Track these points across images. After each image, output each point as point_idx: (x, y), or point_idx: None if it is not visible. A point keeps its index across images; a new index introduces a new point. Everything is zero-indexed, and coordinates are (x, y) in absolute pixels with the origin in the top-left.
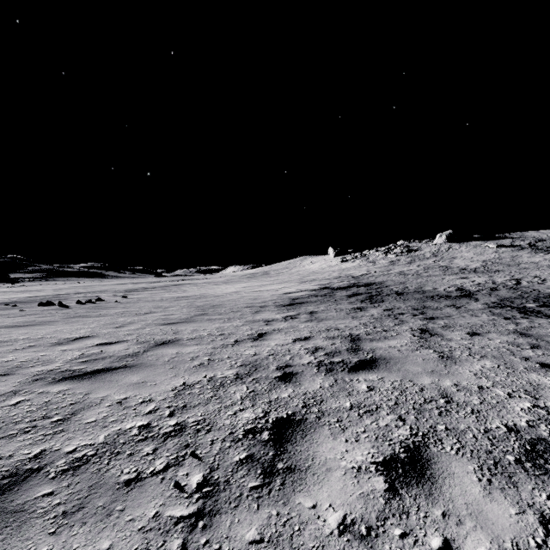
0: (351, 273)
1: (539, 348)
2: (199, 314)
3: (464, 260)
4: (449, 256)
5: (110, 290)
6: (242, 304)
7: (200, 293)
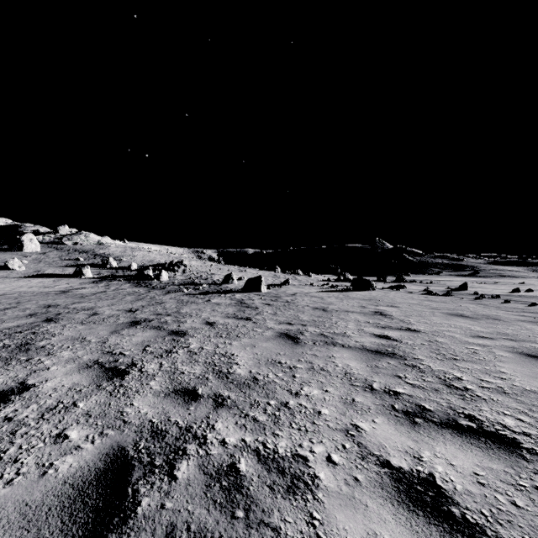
0: None
1: None
2: None
3: None
4: None
5: None
6: None
7: None
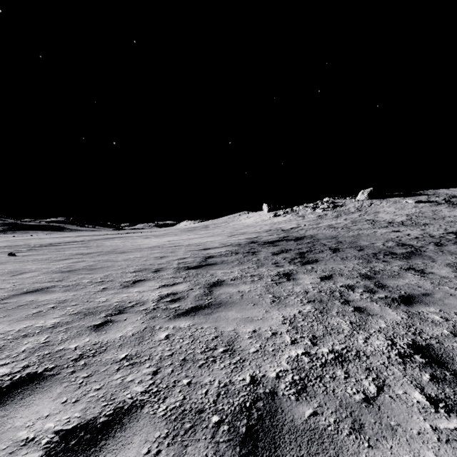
0: (282, 227)
1: None
2: (38, 288)
3: (388, 214)
4: (373, 211)
5: (27, 245)
6: (136, 266)
7: (112, 248)
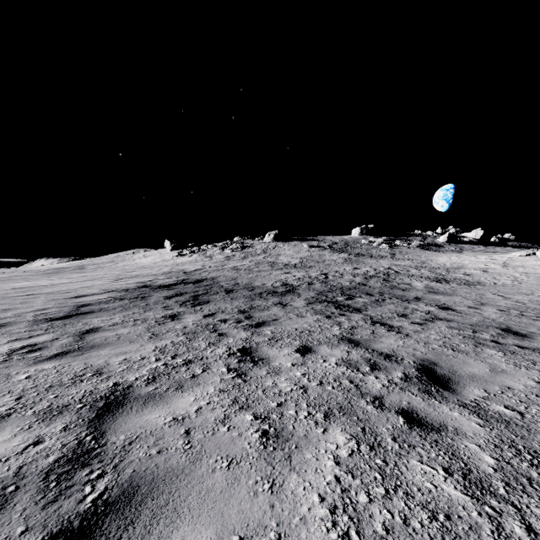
0: (185, 268)
1: (379, 368)
2: None
3: (287, 257)
4: (276, 253)
5: None
6: None
7: None
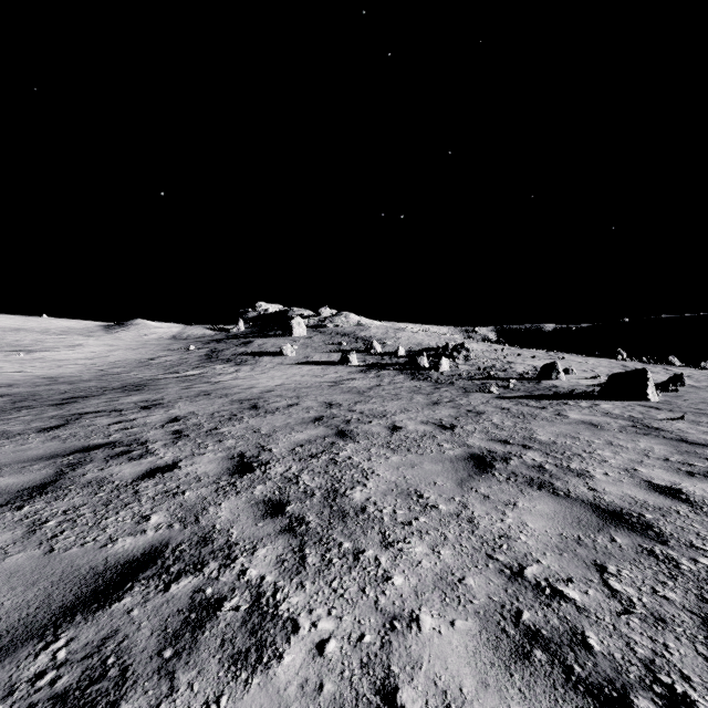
0: None
1: None
2: None
3: None
4: None
5: None
6: None
7: None
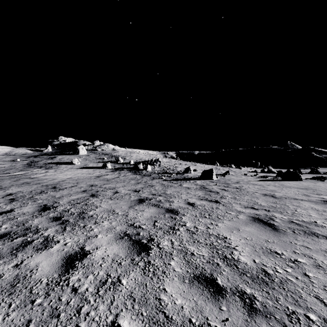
0: None
1: None
2: None
3: None
4: None
5: None
6: None
7: None
